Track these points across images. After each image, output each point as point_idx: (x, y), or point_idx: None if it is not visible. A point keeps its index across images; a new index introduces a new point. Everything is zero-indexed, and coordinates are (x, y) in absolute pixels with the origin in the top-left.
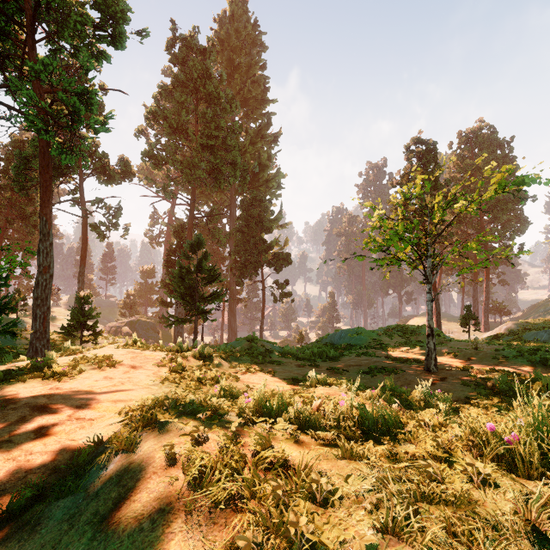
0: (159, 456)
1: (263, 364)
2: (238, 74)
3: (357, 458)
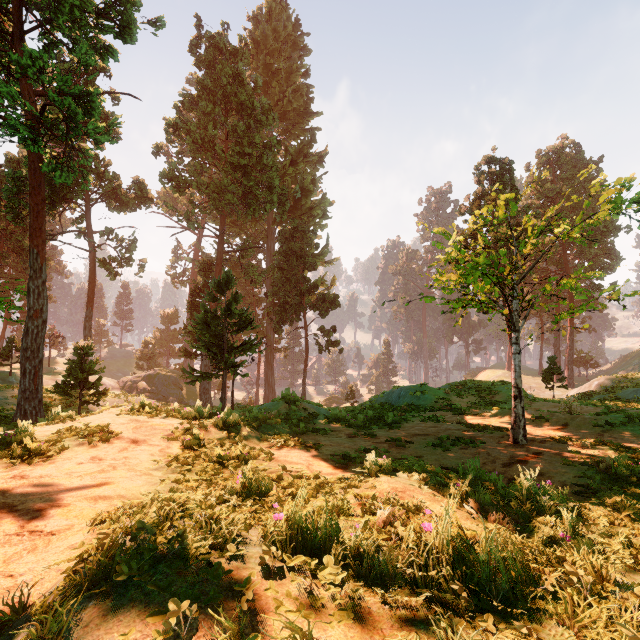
0: None
1: (305, 434)
2: (276, 82)
3: None
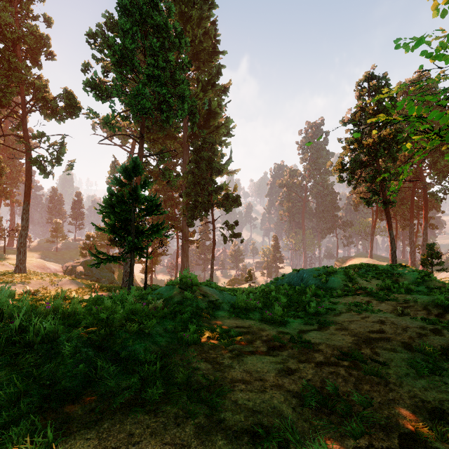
0: None
1: (196, 345)
2: (190, 26)
3: None
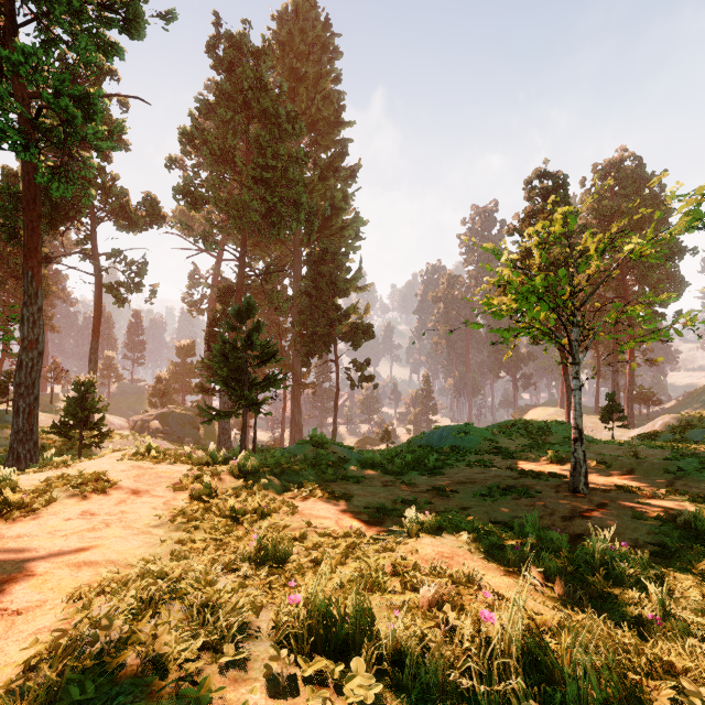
0: None
1: (334, 482)
2: (304, 87)
3: None
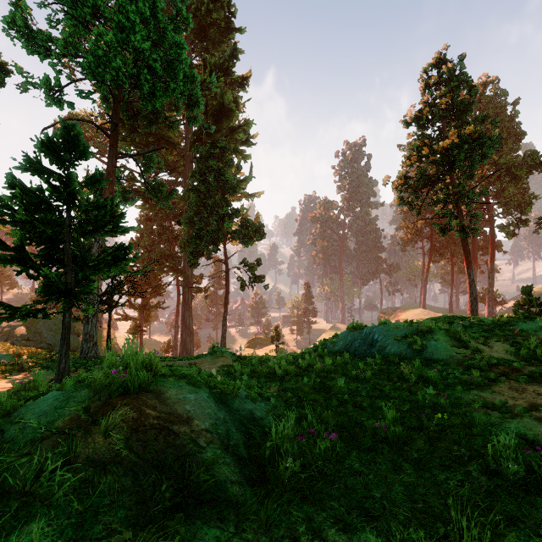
0: None
1: None
2: None
3: None
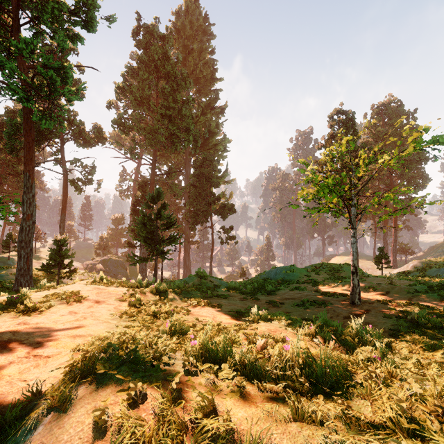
0: (89, 422)
1: (211, 298)
2: (192, 57)
3: (310, 420)
